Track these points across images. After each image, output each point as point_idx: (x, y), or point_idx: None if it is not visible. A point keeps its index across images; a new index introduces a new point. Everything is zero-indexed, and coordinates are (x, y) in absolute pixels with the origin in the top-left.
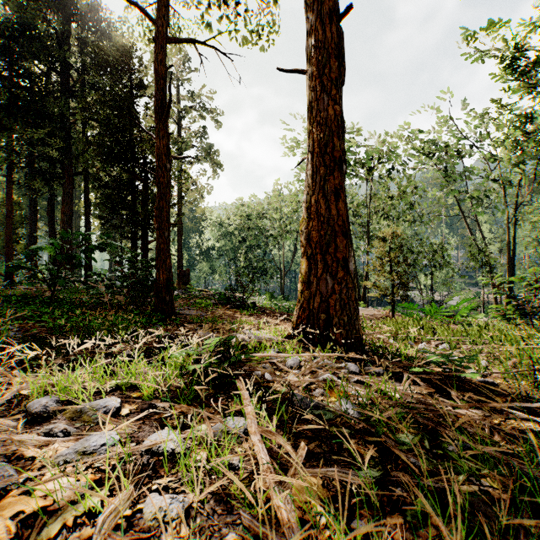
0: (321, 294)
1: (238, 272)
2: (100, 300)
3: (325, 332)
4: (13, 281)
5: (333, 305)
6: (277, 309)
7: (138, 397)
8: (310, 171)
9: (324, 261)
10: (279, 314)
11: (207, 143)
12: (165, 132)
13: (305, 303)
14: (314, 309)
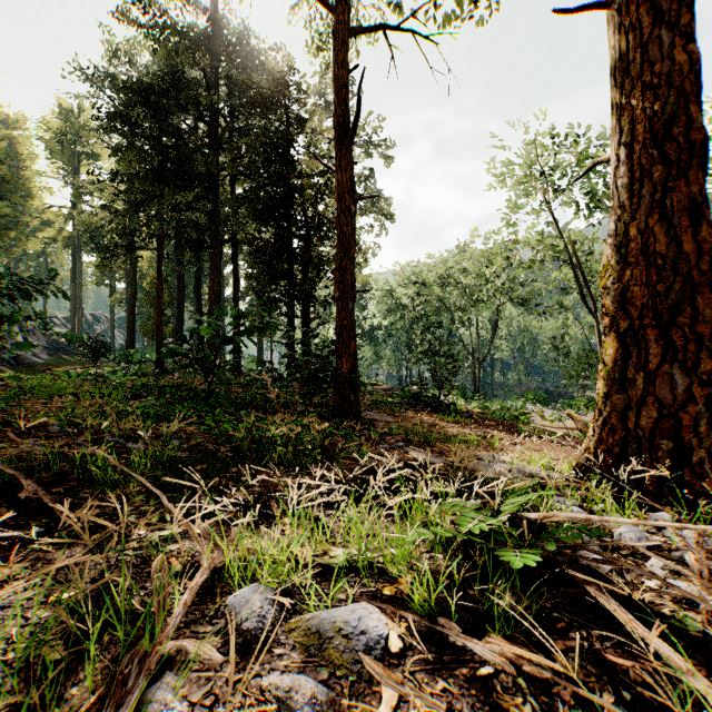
0: (658, 402)
1: (432, 360)
2: (267, 397)
3: (671, 475)
4: (163, 369)
5: (689, 424)
6: (488, 414)
7: (395, 598)
8: (626, 178)
9: (664, 342)
10: (494, 422)
11: (375, 187)
12: (349, 161)
13: (613, 416)
14: (639, 429)
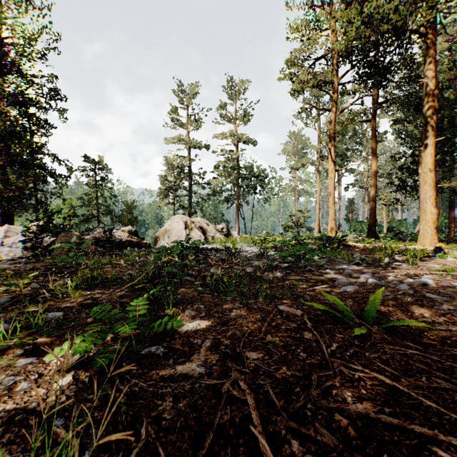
0: None
1: None
2: None
3: None
4: None
5: None
6: None
7: None
8: None
9: None
10: None
11: None
12: None
13: None
14: None
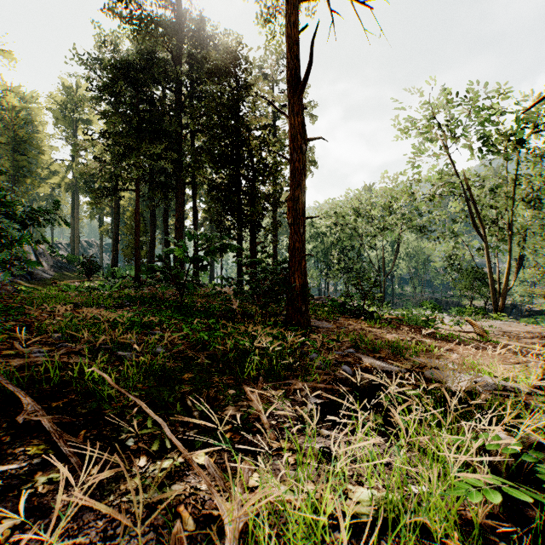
0: None
1: (359, 276)
2: (230, 308)
3: None
4: (140, 282)
5: None
6: (404, 320)
7: None
8: None
9: None
10: (411, 327)
11: None
12: (300, 107)
13: None
14: None
